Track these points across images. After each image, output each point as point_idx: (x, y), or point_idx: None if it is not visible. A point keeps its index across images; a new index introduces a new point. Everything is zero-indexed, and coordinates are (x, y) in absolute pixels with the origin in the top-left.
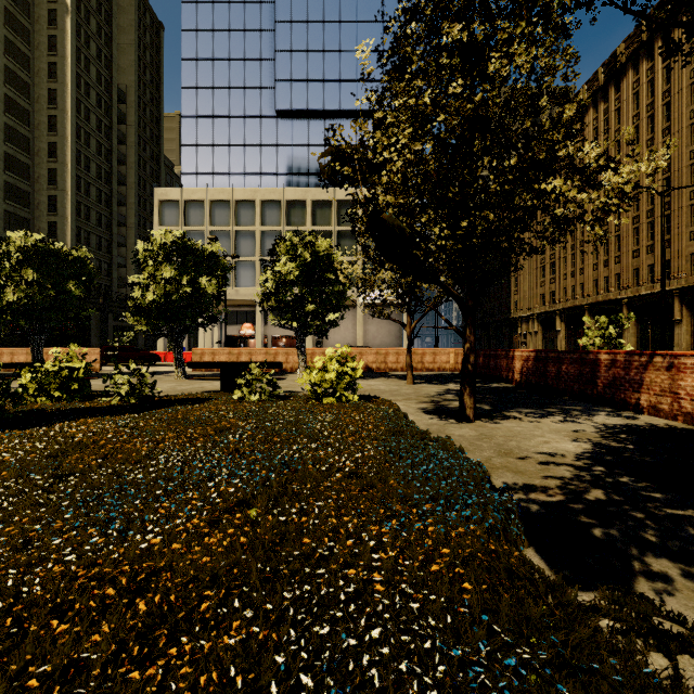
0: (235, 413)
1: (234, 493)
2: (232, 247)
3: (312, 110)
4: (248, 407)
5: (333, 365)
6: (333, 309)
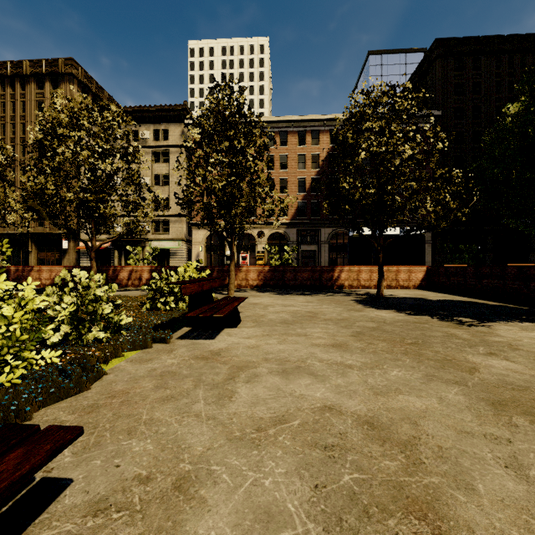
0: None
1: None
2: None
3: None
4: None
5: None
6: None
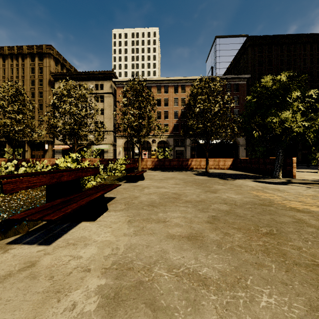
0: None
1: None
2: None
3: None
4: None
5: None
6: None
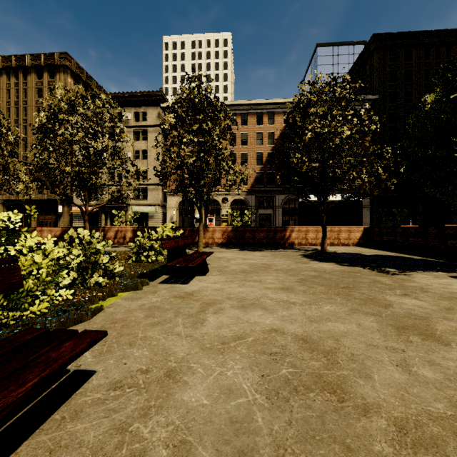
0: None
1: None
2: None
3: None
4: None
5: None
6: None
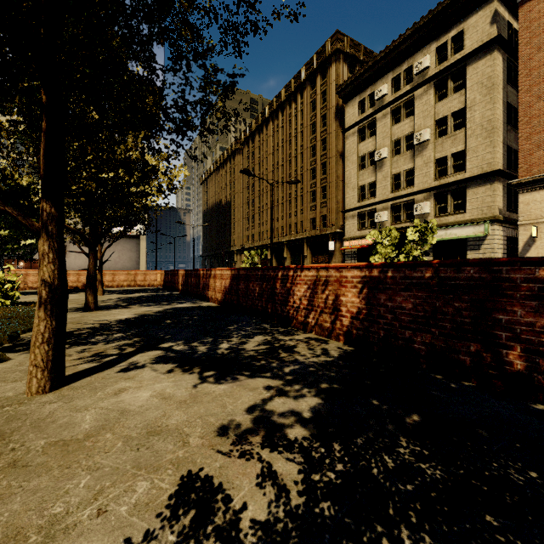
0: None
1: None
2: None
3: None
4: None
5: None
6: (33, 236)
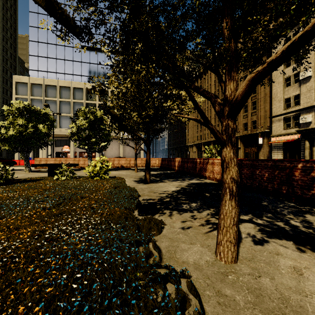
0: (53, 184)
1: (46, 205)
2: (58, 109)
3: (99, 48)
4: (60, 182)
5: (98, 164)
6: (104, 141)
